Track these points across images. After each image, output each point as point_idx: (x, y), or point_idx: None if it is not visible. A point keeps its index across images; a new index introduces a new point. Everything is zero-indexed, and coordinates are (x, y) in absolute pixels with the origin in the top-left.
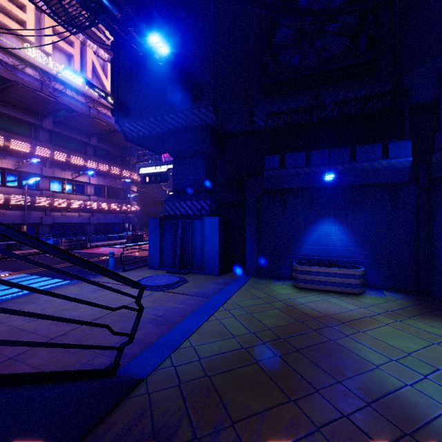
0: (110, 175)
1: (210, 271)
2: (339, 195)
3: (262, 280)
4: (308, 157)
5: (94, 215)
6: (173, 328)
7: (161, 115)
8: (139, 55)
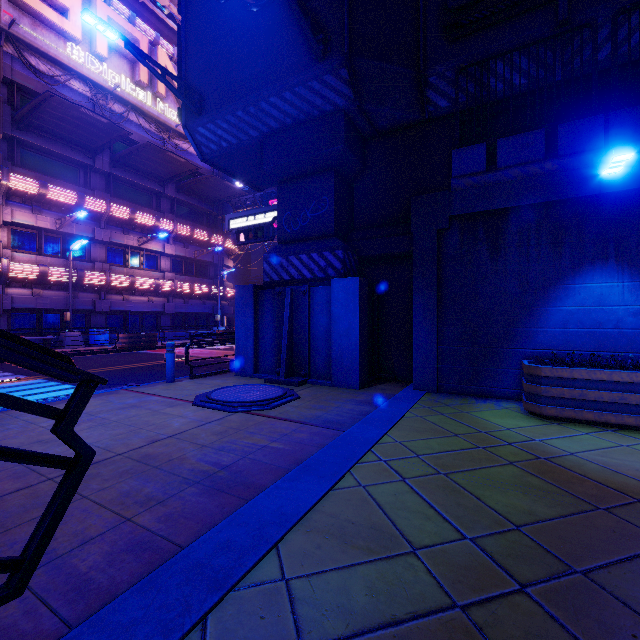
0: (193, 241)
1: (344, 381)
2: (632, 211)
3: (450, 399)
4: (551, 139)
5: (170, 301)
6: (243, 506)
7: (256, 102)
8: (219, 4)
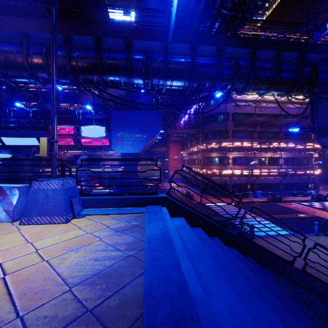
0: (295, 149)
1: None
2: None
3: None
4: None
5: (284, 178)
6: None
7: None
8: None
